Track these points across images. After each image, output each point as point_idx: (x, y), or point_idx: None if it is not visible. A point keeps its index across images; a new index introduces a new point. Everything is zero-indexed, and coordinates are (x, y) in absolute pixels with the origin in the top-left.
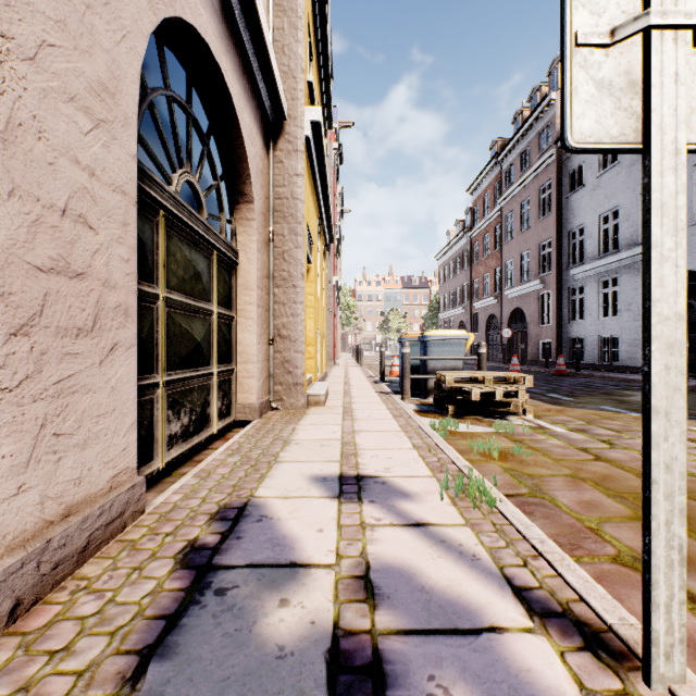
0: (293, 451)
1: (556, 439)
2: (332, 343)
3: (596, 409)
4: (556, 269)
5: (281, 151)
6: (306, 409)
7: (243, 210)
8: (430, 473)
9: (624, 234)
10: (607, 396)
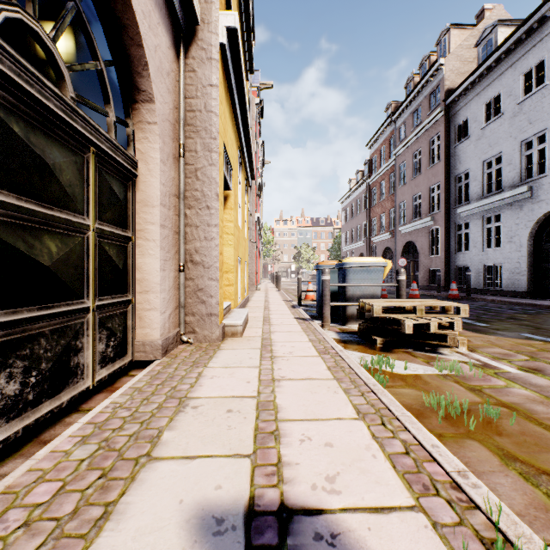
0: (183, 428)
1: (520, 387)
2: (254, 270)
3: (521, 337)
4: (444, 208)
5: (193, 59)
6: (221, 341)
7: (141, 111)
8: (408, 496)
9: (507, 176)
10: (516, 321)
